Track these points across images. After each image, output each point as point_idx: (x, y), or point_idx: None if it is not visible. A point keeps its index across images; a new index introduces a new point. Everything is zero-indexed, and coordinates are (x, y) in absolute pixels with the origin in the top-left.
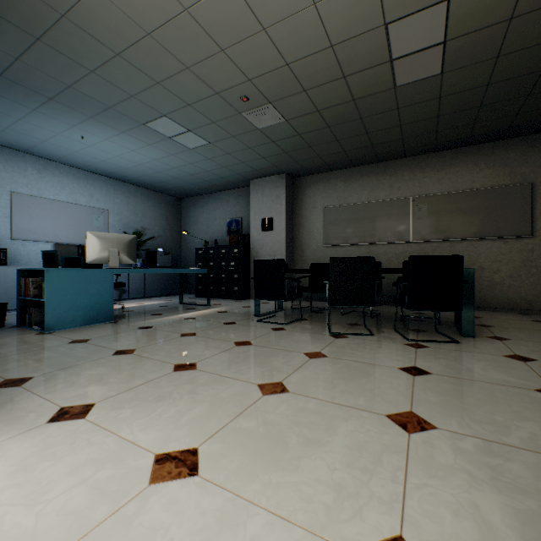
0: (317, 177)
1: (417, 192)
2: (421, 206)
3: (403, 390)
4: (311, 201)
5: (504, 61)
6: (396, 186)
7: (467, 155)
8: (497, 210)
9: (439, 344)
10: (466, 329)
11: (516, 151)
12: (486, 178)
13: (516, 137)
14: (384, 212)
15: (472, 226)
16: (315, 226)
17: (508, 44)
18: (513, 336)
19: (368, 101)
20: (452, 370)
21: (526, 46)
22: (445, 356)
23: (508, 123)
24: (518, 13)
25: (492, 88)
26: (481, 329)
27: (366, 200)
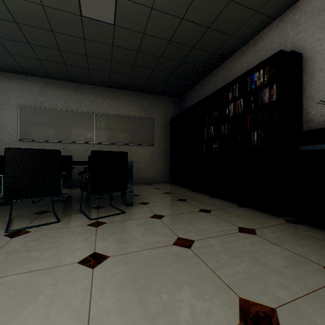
0: (11, 76)
1: (99, 110)
2: (101, 120)
3: (80, 303)
4: (4, 96)
5: (146, 39)
6: (85, 103)
7: (126, 95)
8: (140, 130)
9: (114, 217)
10: (128, 201)
11: (147, 100)
12: (135, 111)
13: (147, 93)
14: (76, 119)
15: (128, 137)
16: (9, 120)
17: (149, 27)
18: (150, 200)
19: (58, 15)
20: (124, 244)
21: (156, 36)
22: (118, 229)
23: (145, 83)
24: (156, 7)
25: (140, 55)
26: (135, 198)
27: (61, 108)
